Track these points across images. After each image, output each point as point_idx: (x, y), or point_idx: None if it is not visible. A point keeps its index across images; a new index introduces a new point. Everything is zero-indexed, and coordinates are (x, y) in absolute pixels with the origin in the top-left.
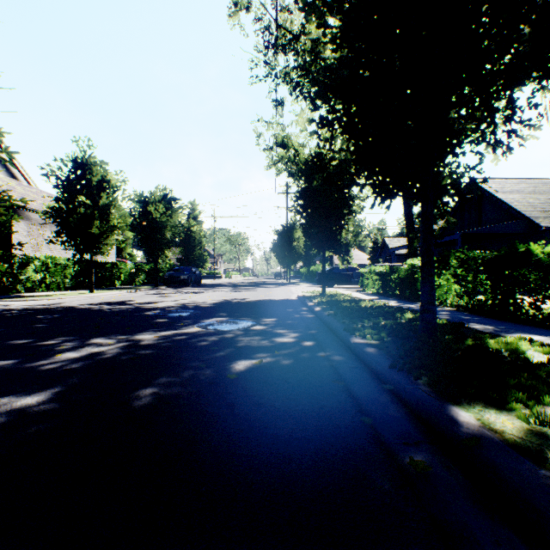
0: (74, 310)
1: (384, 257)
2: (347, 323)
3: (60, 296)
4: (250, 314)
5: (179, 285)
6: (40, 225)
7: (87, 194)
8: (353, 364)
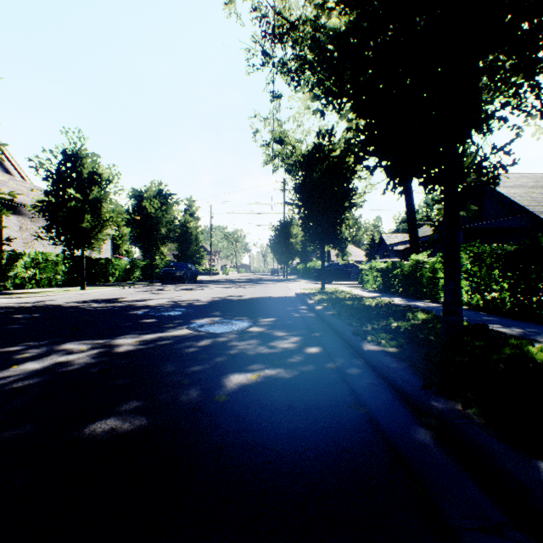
0: (57, 309)
1: (381, 253)
2: (354, 325)
3: (49, 293)
4: (246, 314)
5: (175, 282)
6: (33, 220)
7: (77, 187)
8: (371, 379)
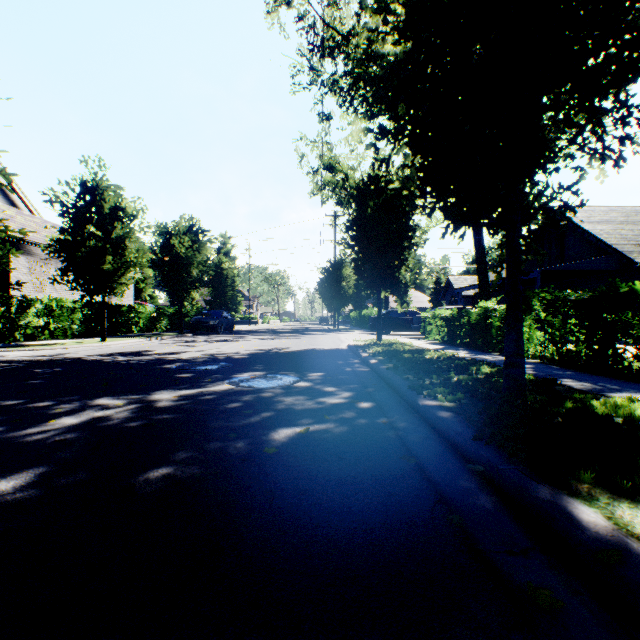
0: (80, 362)
1: (448, 299)
2: (411, 379)
3: (66, 345)
4: (292, 368)
5: (207, 332)
6: (44, 261)
7: (98, 224)
8: (424, 433)
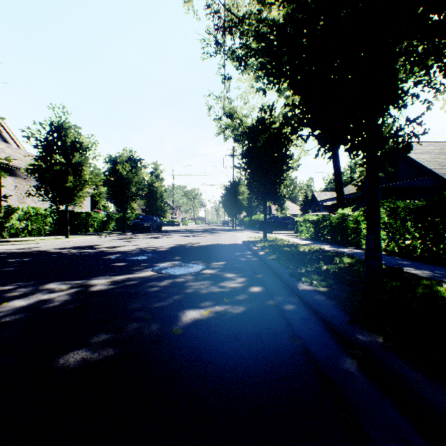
0: (44, 254)
1: (313, 208)
2: (291, 268)
3: (38, 240)
4: (201, 258)
5: (143, 231)
6: (26, 181)
7: (62, 154)
8: (305, 315)
